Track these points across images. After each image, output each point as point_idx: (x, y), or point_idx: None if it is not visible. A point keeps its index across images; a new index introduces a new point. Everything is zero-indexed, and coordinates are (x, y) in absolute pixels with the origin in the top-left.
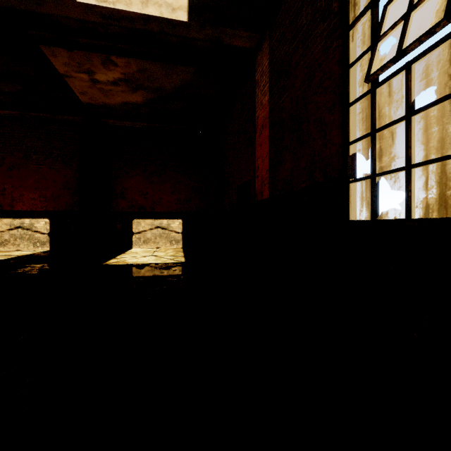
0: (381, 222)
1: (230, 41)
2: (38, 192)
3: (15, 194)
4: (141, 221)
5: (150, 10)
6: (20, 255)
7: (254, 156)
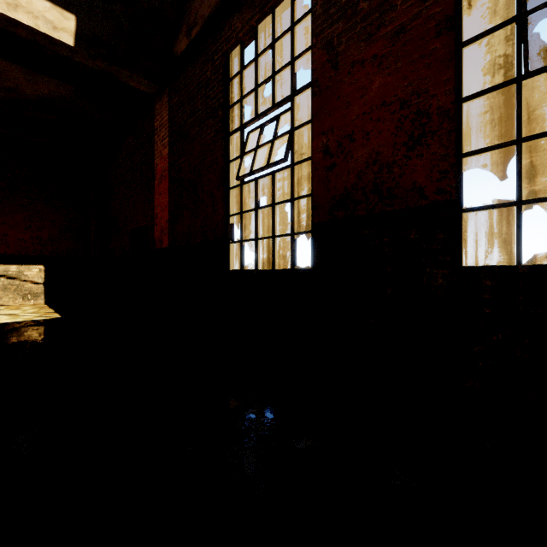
0: (244, 271)
1: (126, 80)
2: None
3: None
4: None
5: (20, 17)
6: None
7: (152, 202)
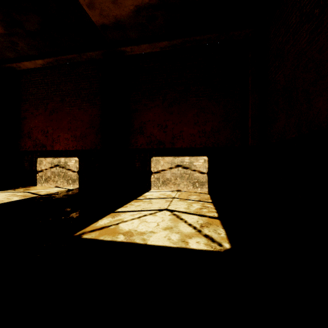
0: None
1: None
2: (70, 132)
3: (54, 135)
4: (160, 159)
5: None
6: (41, 194)
7: None
